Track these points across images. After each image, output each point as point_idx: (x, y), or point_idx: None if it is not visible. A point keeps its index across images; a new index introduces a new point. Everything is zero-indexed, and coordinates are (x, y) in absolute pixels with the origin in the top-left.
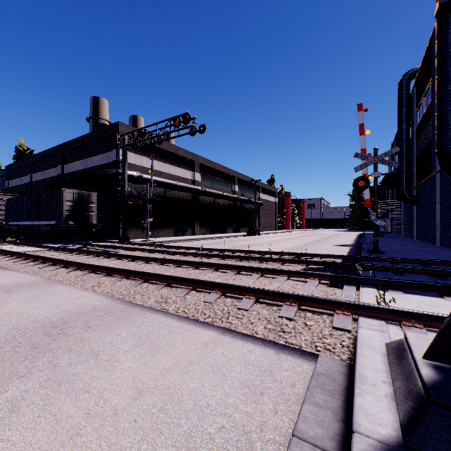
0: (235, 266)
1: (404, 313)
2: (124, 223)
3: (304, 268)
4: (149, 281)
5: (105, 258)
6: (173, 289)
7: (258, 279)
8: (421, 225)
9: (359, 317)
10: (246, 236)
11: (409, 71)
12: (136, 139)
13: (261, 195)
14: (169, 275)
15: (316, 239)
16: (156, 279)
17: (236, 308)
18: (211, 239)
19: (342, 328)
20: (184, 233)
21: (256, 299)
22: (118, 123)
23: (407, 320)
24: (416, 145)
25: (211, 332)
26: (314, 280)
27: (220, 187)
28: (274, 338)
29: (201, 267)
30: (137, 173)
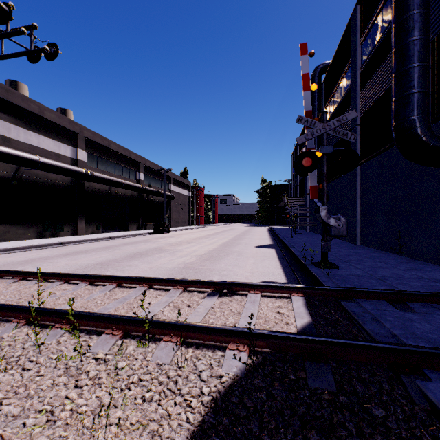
0: None
1: None
2: None
3: (245, 366)
4: None
5: None
6: None
7: None
8: None
9: None
10: (152, 234)
11: (321, 64)
12: None
13: (172, 187)
14: None
15: (232, 238)
16: None
17: None
18: (98, 242)
19: None
20: (57, 233)
21: None
22: None
23: None
24: None
25: None
26: None
27: (120, 173)
28: None
29: None
30: None
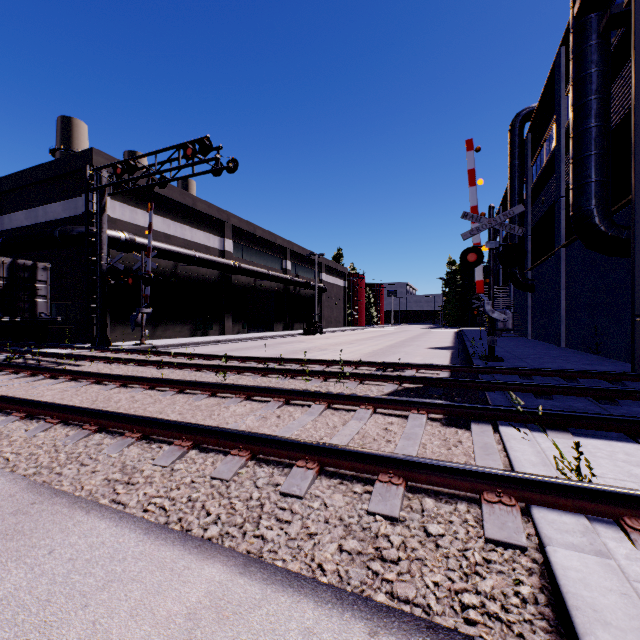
0: (282, 391)
1: (624, 497)
2: (100, 315)
3: (396, 388)
4: (110, 429)
5: (46, 379)
6: (153, 446)
7: (323, 414)
8: (538, 319)
9: (533, 508)
10: (302, 335)
11: (524, 110)
12: (120, 176)
13: (324, 276)
14: (148, 418)
15: (401, 340)
16: (123, 425)
17: (278, 492)
18: (250, 341)
19: (507, 542)
20: (207, 332)
21: (320, 468)
22: (92, 151)
23: (631, 513)
24: (531, 211)
25: (214, 569)
26: (420, 415)
27: (265, 262)
28: (363, 583)
29: (222, 393)
30: (126, 234)
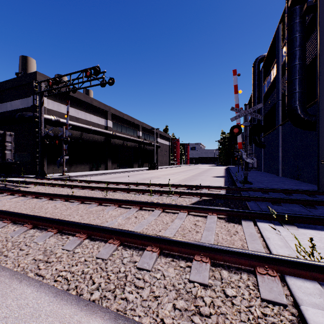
0: (138, 202)
1: None
2: (40, 160)
3: (199, 200)
4: (39, 226)
5: (8, 196)
6: (64, 237)
7: (160, 215)
8: (267, 162)
9: (287, 277)
10: (148, 170)
11: (260, 56)
12: (51, 86)
13: (159, 140)
14: (61, 220)
15: (198, 172)
16: (47, 224)
17: (135, 267)
18: (120, 173)
19: (274, 301)
20: (98, 168)
21: (160, 251)
22: (36, 73)
23: None
24: (263, 107)
25: (96, 322)
26: (213, 216)
27: (128, 132)
28: None
29: (105, 203)
30: (55, 117)
